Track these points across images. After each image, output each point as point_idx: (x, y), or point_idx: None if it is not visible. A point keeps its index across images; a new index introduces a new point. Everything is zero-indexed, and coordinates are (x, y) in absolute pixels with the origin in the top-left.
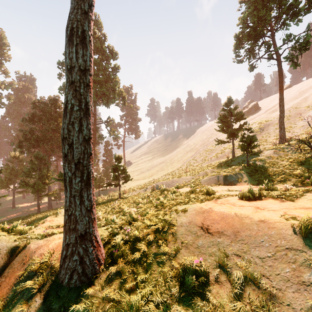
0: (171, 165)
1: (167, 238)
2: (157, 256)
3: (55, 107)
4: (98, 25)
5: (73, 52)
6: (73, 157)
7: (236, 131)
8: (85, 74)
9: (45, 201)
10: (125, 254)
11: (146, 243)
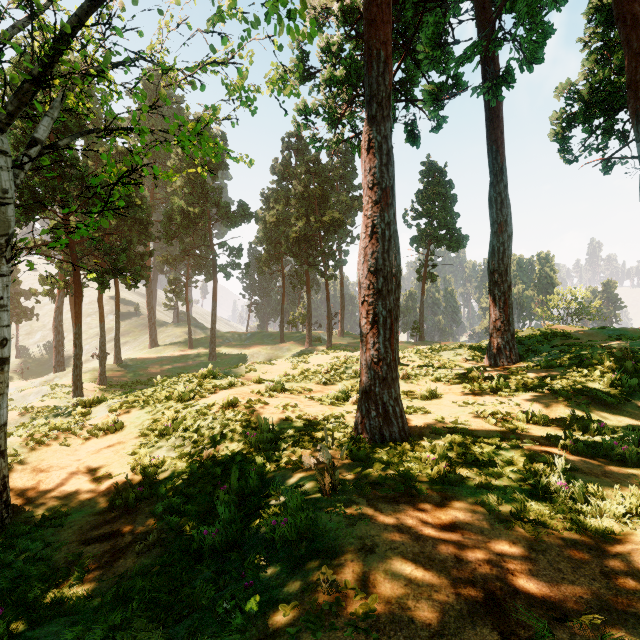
0: None
1: None
2: None
3: None
4: None
5: None
6: None
7: None
8: None
9: None
10: None
11: None
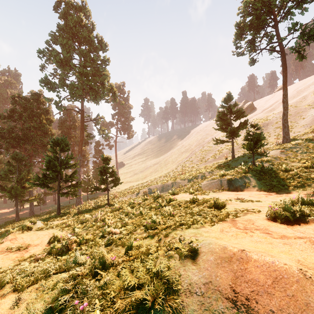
0: (165, 166)
1: None
2: None
3: (38, 102)
4: (85, 12)
5: None
6: None
7: (236, 130)
8: None
9: (28, 206)
10: None
11: None
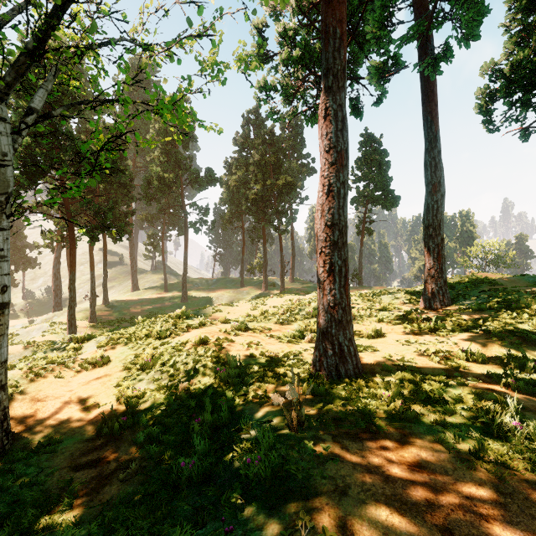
0: None
1: None
2: None
3: None
4: None
5: None
6: None
7: None
8: None
9: None
10: None
11: None
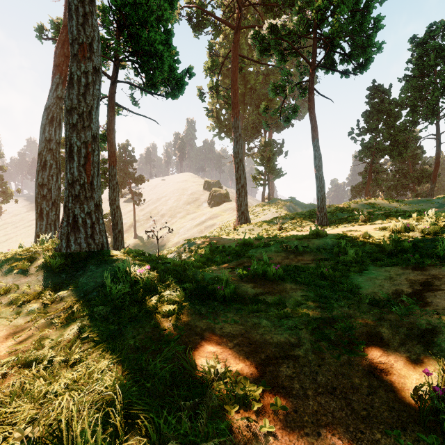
0: None
1: None
2: None
3: None
4: None
5: None
6: None
7: None
8: None
9: None
10: None
11: None
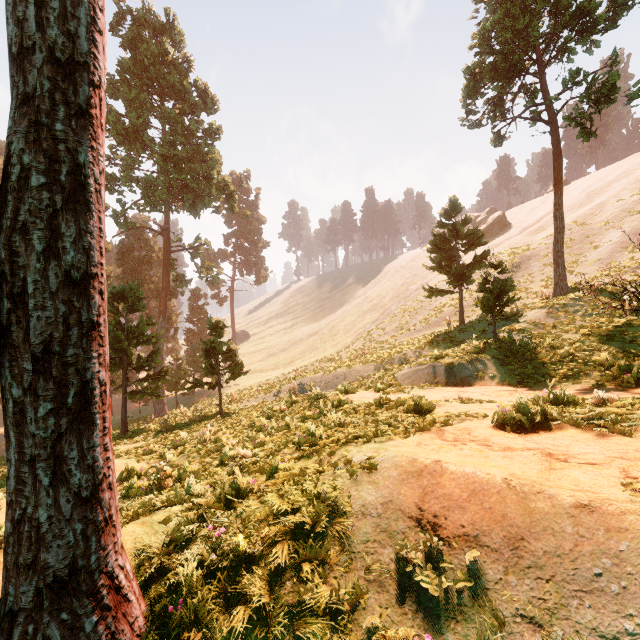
0: (331, 340)
1: (326, 556)
2: (298, 620)
3: None
4: (173, 35)
5: (29, 0)
6: (28, 335)
7: (467, 270)
8: (71, 78)
9: None
10: (204, 615)
11: (268, 570)
